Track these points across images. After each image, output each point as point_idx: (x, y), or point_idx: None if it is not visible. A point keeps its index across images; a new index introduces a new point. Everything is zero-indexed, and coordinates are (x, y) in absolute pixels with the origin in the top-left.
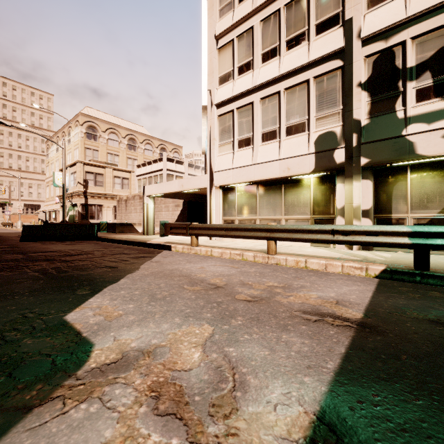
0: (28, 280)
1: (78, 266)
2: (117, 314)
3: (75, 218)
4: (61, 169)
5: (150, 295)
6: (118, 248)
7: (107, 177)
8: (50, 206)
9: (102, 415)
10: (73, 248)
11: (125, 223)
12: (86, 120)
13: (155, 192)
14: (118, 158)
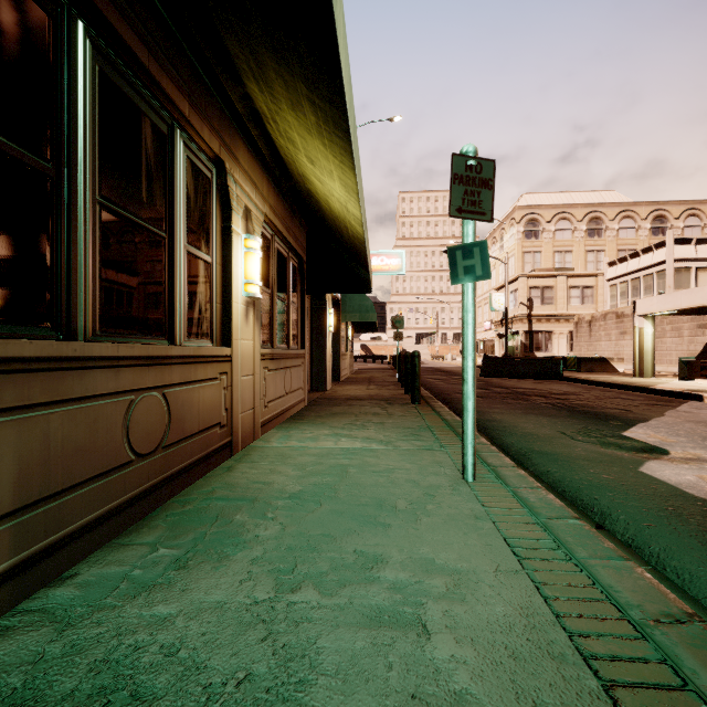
0: (550, 409)
1: (581, 404)
2: (671, 441)
3: (514, 351)
4: (497, 288)
5: (700, 436)
6: (607, 391)
7: (558, 291)
8: (477, 334)
9: (702, 470)
10: (548, 387)
11: (594, 358)
12: (524, 214)
13: (657, 309)
14: (570, 256)
